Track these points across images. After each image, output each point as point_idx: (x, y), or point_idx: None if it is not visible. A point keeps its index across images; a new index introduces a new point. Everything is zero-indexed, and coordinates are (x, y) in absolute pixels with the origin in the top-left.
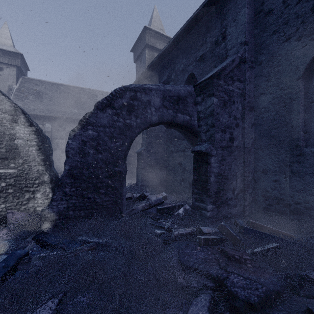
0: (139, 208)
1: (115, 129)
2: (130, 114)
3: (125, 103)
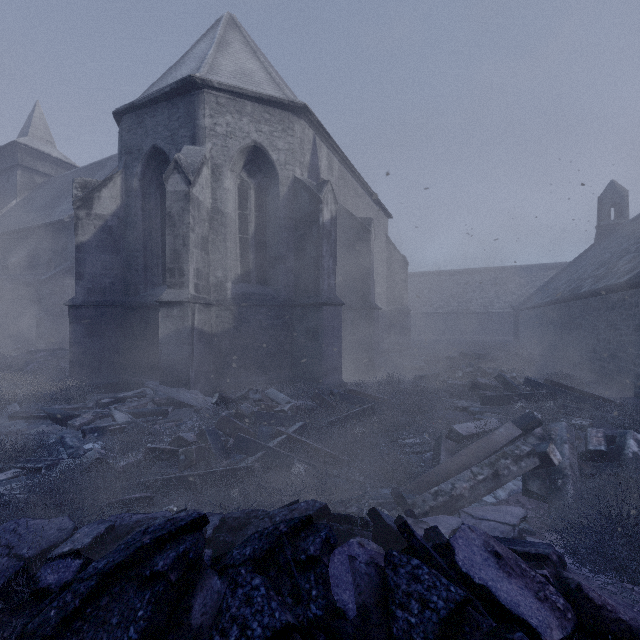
0: None
1: None
2: None
3: None
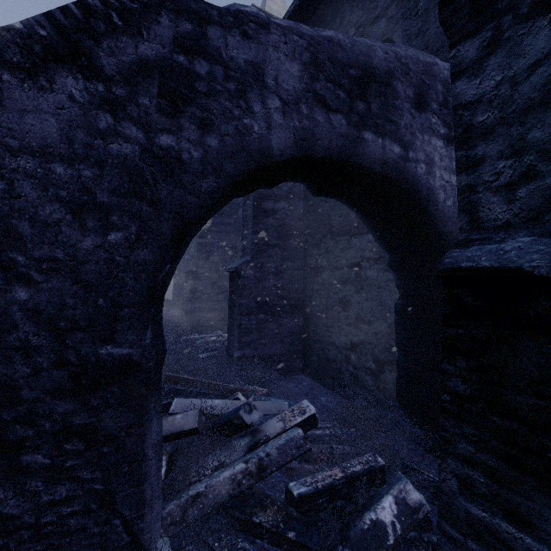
0: (220, 490)
1: (100, 169)
2: (175, 111)
3: (154, 58)
